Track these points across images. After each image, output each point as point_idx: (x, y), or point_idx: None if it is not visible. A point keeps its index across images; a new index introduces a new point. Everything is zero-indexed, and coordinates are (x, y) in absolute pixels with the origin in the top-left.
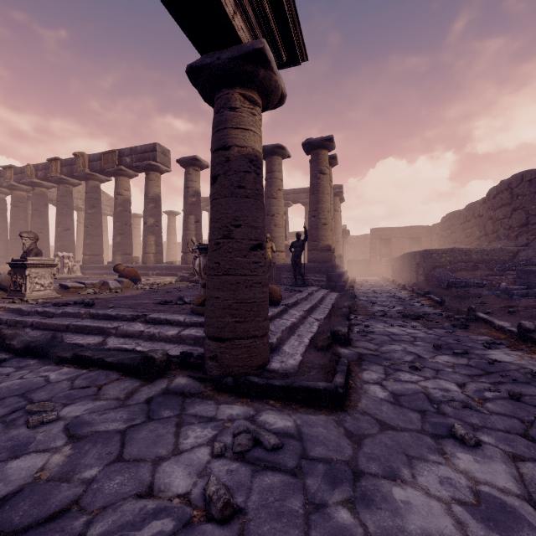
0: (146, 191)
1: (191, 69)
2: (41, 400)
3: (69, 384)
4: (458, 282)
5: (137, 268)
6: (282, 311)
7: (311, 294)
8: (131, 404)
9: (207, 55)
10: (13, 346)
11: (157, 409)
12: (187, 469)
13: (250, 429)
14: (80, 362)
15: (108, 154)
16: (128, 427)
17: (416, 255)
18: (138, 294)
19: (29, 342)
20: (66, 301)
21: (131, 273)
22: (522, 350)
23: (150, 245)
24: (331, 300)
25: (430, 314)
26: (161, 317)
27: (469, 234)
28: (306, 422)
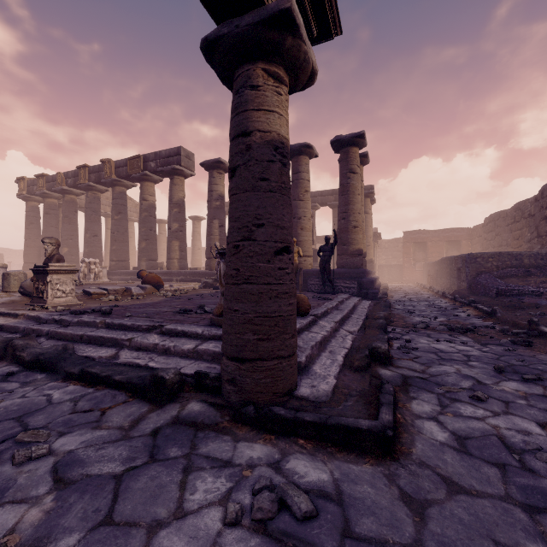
0: (170, 196)
1: (206, 44)
2: (37, 426)
3: (72, 406)
4: (509, 290)
5: (162, 274)
6: (311, 323)
7: (342, 302)
8: (135, 435)
9: (224, 24)
10: (23, 358)
11: (163, 445)
12: (190, 544)
13: (275, 481)
14: (88, 379)
15: (133, 160)
16: (126, 470)
17: (457, 260)
18: (159, 301)
19: (39, 354)
20: (85, 308)
21: (154, 279)
22: None
23: (174, 251)
24: (363, 309)
25: (481, 327)
26: (177, 329)
27: (518, 236)
28: (346, 475)
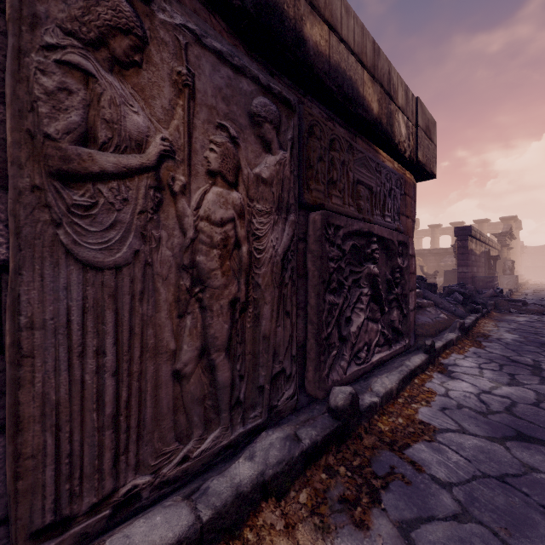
0: None
1: None
2: None
3: None
4: None
5: None
6: None
7: None
8: None
9: None
10: None
11: None
12: None
13: None
14: None
15: None
16: None
17: None
18: None
19: None
20: None
21: None
22: None
23: None
24: None
25: None
26: None
27: None
28: None
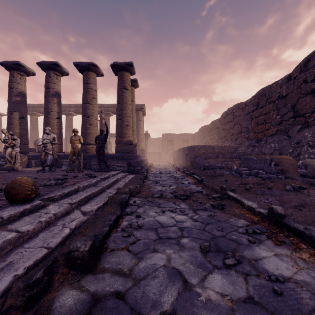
0: None
1: None
2: None
3: None
4: (210, 166)
5: None
6: (28, 211)
7: (106, 178)
8: None
9: None
10: None
11: None
12: None
13: None
14: None
15: None
16: None
17: (186, 149)
18: None
19: None
20: None
21: None
22: (285, 244)
23: None
24: (123, 182)
25: (195, 192)
26: None
27: (212, 138)
28: None
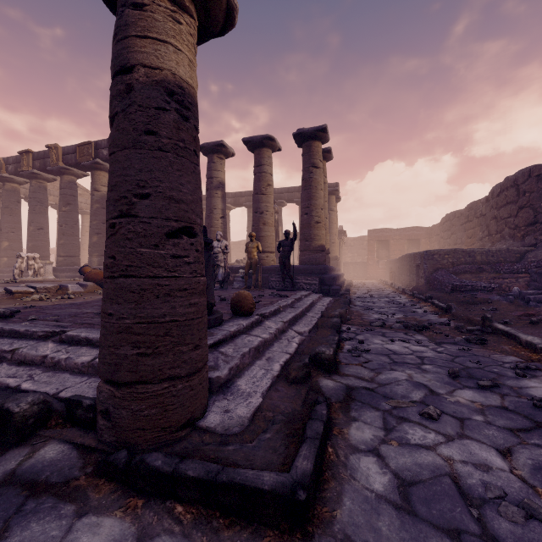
0: None
1: None
2: None
3: None
4: (464, 286)
5: None
6: (254, 324)
7: (300, 299)
8: None
9: None
10: None
11: None
12: None
13: None
14: None
15: (83, 146)
16: None
17: (416, 257)
18: (92, 300)
19: None
20: None
21: (98, 276)
22: None
23: None
24: (322, 306)
25: (436, 324)
26: (80, 335)
27: (471, 234)
28: None
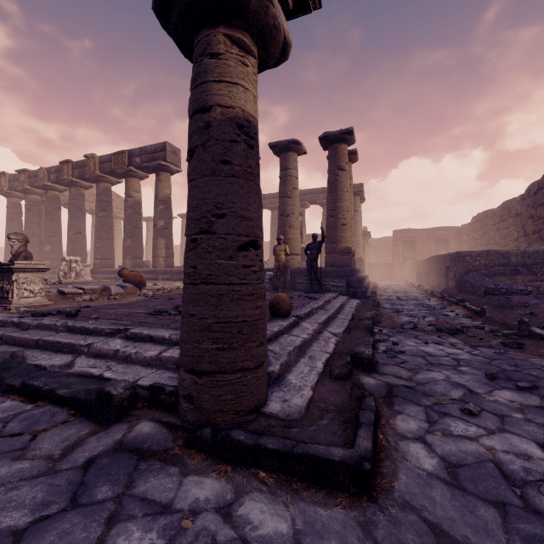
0: (156, 192)
1: (158, 3)
2: None
3: None
4: (498, 289)
5: (147, 272)
6: (292, 325)
7: (329, 302)
8: (63, 468)
9: None
10: None
11: (92, 483)
12: None
13: (220, 536)
14: (28, 393)
15: (118, 155)
16: (33, 522)
17: (446, 258)
18: (136, 301)
19: None
20: (53, 309)
21: (136, 278)
22: None
23: (160, 249)
24: (351, 308)
25: (470, 327)
26: (143, 333)
27: (505, 234)
28: (311, 524)
